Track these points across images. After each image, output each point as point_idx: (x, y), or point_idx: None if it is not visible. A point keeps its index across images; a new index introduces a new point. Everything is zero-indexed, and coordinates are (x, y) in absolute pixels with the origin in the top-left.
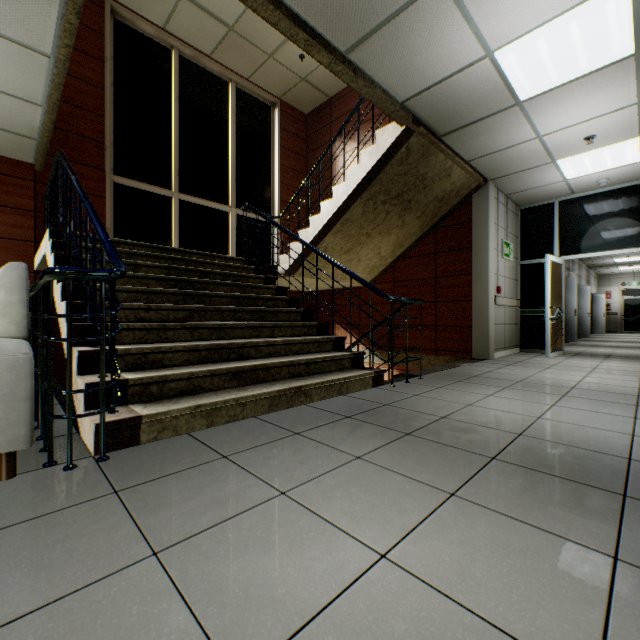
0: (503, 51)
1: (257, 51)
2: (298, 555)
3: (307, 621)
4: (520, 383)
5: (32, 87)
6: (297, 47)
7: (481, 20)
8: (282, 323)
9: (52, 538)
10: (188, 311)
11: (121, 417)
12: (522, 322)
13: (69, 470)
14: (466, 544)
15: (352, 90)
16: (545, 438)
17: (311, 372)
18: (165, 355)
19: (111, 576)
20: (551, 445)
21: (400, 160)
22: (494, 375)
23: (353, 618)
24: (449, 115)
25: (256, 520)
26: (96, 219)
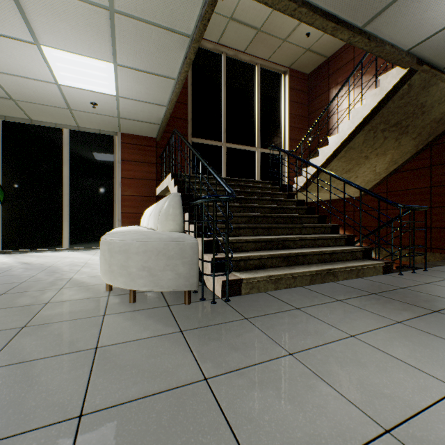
0: None
1: (275, 40)
2: (386, 374)
3: (416, 412)
4: None
5: (163, 97)
6: (304, 28)
7: None
8: (307, 225)
9: (230, 335)
10: (248, 217)
11: (232, 278)
12: None
13: (214, 304)
14: None
15: (347, 48)
16: None
17: (332, 260)
18: (242, 244)
19: (274, 360)
20: None
21: (401, 95)
22: None
23: None
24: None
25: (343, 348)
26: (210, 166)
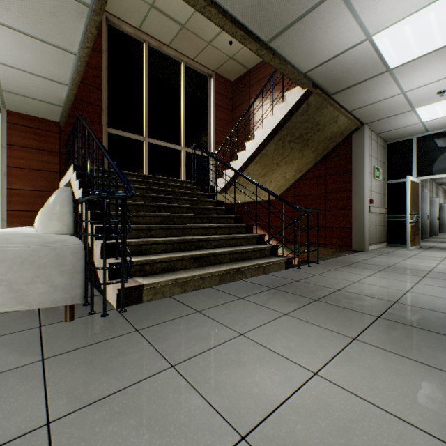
0: (379, 35)
1: (200, 40)
2: (261, 371)
3: (276, 407)
4: (390, 268)
5: (63, 74)
6: (227, 36)
7: (364, 15)
8: (223, 225)
9: (109, 355)
10: (162, 217)
11: (132, 285)
12: (388, 224)
13: (104, 317)
14: (369, 369)
15: (265, 63)
16: (414, 305)
17: (244, 258)
18: (152, 246)
19: (151, 377)
20: (419, 309)
21: (302, 112)
22: (370, 262)
23: (304, 407)
24: (338, 80)
25: (229, 349)
26: (111, 159)
